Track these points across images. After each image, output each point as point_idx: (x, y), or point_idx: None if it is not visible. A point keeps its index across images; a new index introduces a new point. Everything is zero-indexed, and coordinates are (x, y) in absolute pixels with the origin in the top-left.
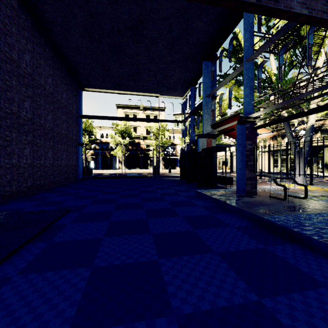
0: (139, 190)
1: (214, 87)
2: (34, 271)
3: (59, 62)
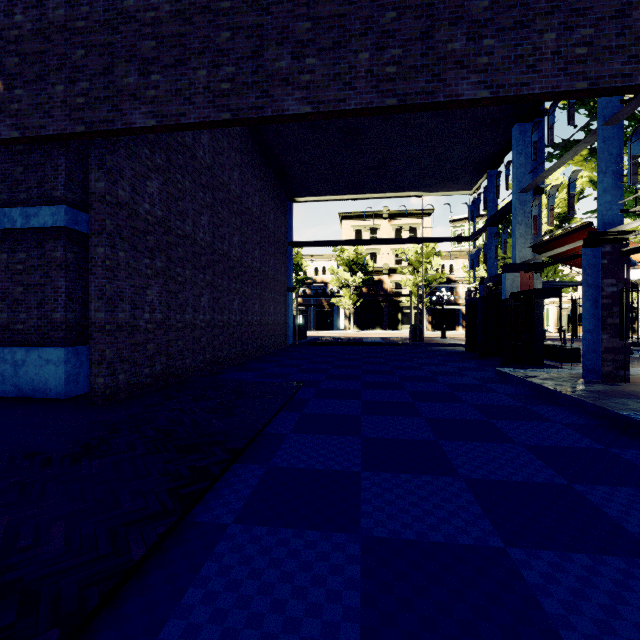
0: (390, 365)
1: (538, 170)
2: (304, 433)
3: (266, 168)
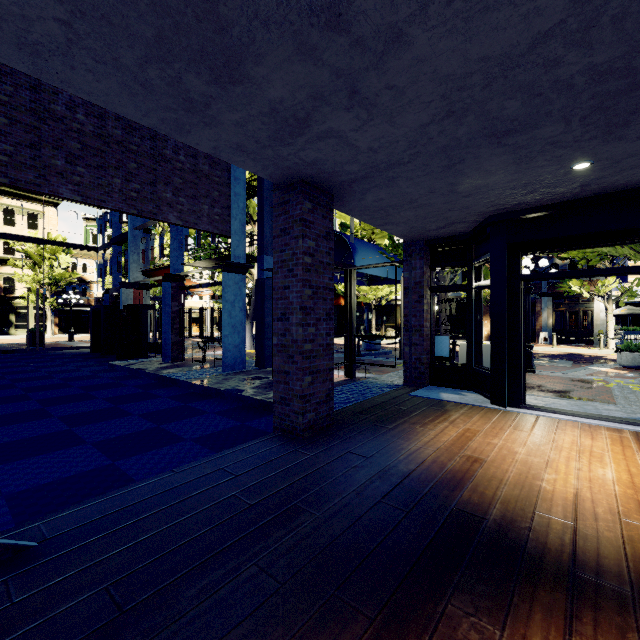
0: None
1: None
2: None
3: None
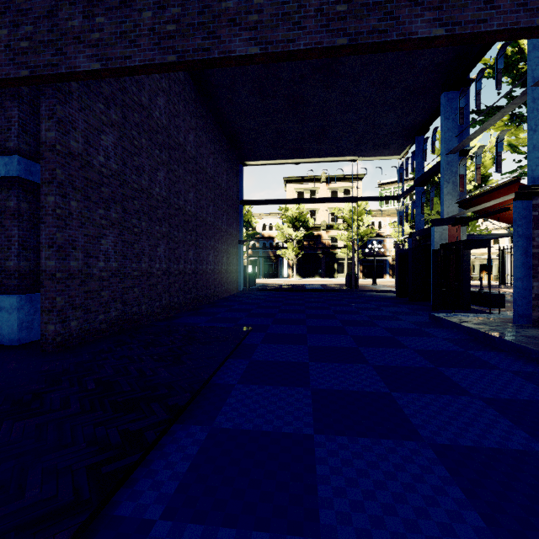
0: (331, 309)
1: (464, 134)
2: (252, 383)
3: (219, 134)
